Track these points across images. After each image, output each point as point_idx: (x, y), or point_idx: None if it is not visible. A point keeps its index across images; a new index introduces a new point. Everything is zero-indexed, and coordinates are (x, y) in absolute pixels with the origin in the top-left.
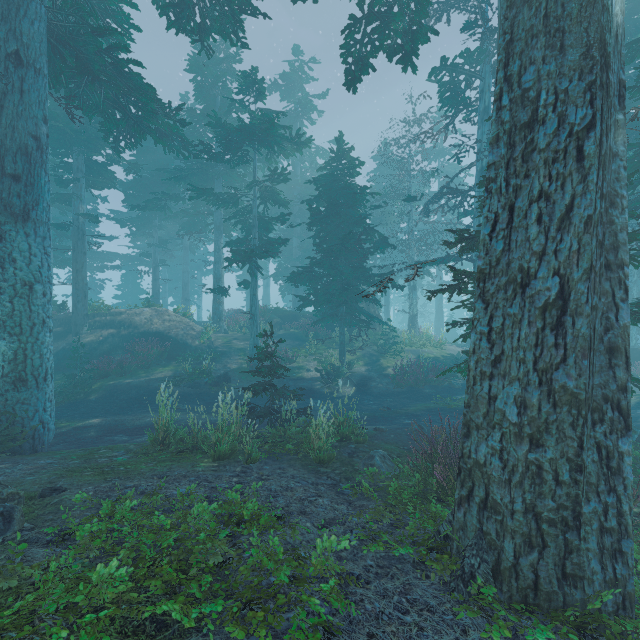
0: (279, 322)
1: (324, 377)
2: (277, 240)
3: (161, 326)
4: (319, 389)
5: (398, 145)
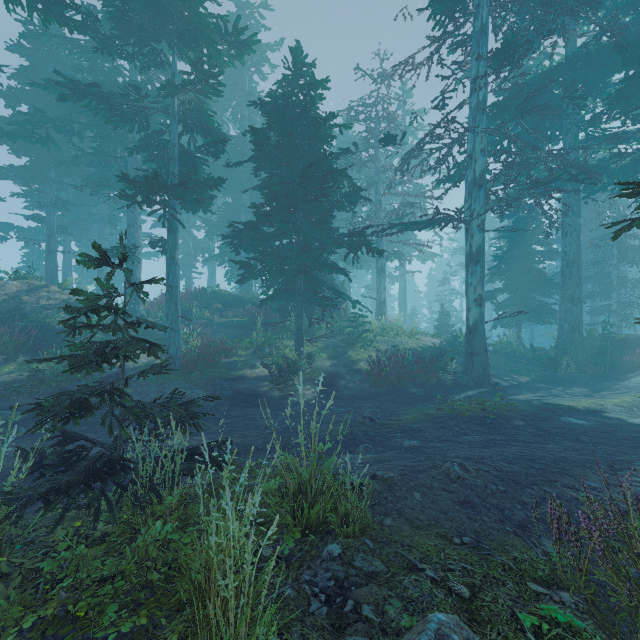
0: (220, 308)
1: (274, 375)
2: (206, 180)
3: (30, 305)
4: (267, 392)
5: (364, 104)
